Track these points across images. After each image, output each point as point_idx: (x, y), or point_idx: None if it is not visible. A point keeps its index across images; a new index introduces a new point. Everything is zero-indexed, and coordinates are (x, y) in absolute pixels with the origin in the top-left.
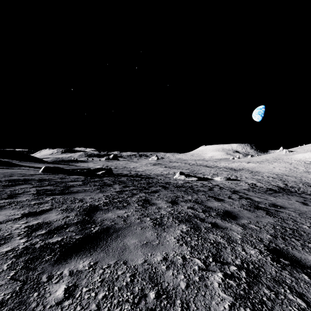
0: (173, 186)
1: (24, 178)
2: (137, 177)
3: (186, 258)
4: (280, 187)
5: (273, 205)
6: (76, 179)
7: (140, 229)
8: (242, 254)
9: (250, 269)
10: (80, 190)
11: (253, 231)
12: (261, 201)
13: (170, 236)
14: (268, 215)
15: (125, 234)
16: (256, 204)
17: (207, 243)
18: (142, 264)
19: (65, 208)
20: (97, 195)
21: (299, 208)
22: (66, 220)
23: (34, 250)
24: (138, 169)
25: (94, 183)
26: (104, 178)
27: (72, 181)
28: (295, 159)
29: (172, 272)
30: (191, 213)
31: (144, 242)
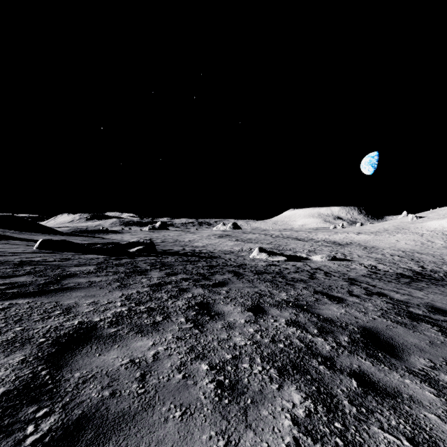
0: (251, 271)
1: None
2: (194, 256)
3: None
4: (416, 272)
5: (434, 310)
6: (88, 260)
7: (179, 417)
8: None
9: None
10: (82, 283)
11: None
12: (407, 300)
13: None
14: None
15: None
16: (404, 307)
17: None
18: None
19: (13, 336)
20: (110, 295)
21: None
22: None
23: None
24: (196, 244)
25: (116, 268)
26: (138, 259)
27: (79, 264)
28: (428, 229)
29: None
30: (298, 340)
31: None
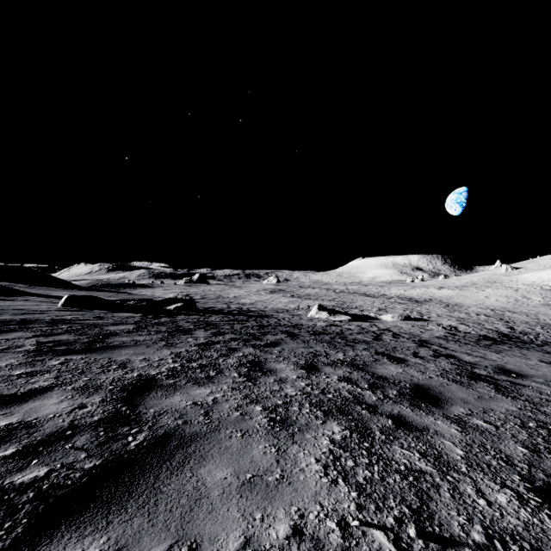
0: (308, 332)
1: (22, 318)
2: (241, 315)
3: (351, 526)
4: (502, 334)
5: (502, 371)
6: (124, 319)
7: (240, 436)
8: (481, 507)
9: None
10: (126, 342)
11: (484, 435)
12: (477, 362)
13: (307, 455)
14: (502, 394)
15: (204, 452)
16: (469, 368)
17: (393, 473)
18: None
19: (84, 384)
20: (159, 353)
21: None
22: (75, 417)
23: None
24: (243, 301)
25: (157, 327)
26: (178, 317)
27: (115, 323)
28: (524, 282)
29: None
30: (347, 392)
31: (246, 475)
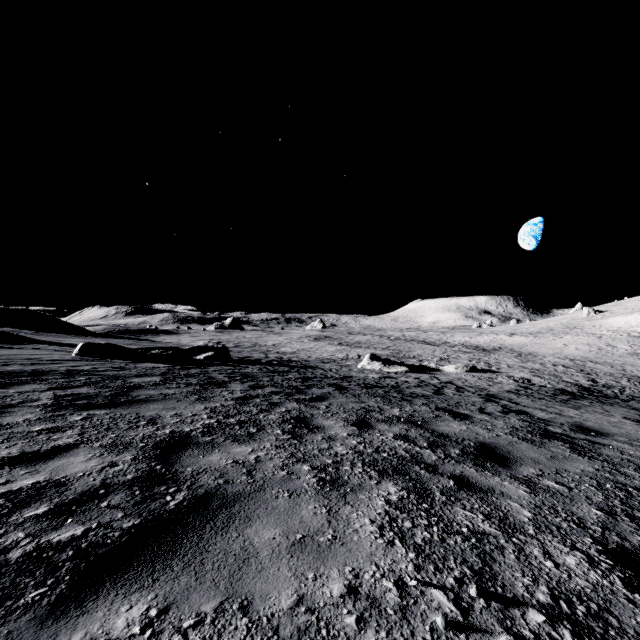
0: (359, 385)
1: (33, 369)
2: (282, 366)
3: (408, 586)
4: (583, 387)
5: (579, 429)
6: (148, 370)
7: (287, 496)
8: (548, 568)
9: (582, 620)
10: (154, 395)
11: (555, 496)
12: (551, 419)
13: (360, 516)
14: (578, 454)
15: (250, 513)
16: (542, 426)
17: (454, 535)
18: (290, 611)
19: (112, 441)
20: (192, 408)
21: (637, 435)
22: (107, 475)
23: (0, 571)
24: (283, 349)
25: (186, 379)
26: (210, 368)
27: (139, 374)
28: (609, 328)
29: (374, 638)
30: (403, 451)
31: (296, 536)
